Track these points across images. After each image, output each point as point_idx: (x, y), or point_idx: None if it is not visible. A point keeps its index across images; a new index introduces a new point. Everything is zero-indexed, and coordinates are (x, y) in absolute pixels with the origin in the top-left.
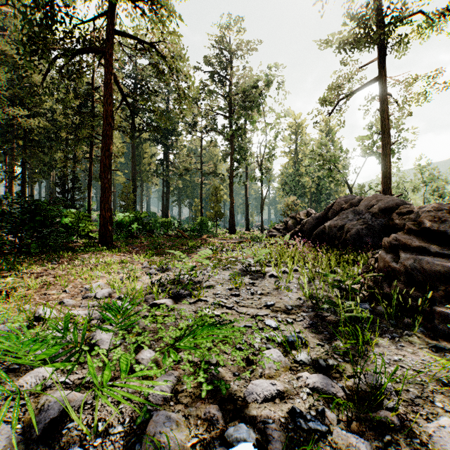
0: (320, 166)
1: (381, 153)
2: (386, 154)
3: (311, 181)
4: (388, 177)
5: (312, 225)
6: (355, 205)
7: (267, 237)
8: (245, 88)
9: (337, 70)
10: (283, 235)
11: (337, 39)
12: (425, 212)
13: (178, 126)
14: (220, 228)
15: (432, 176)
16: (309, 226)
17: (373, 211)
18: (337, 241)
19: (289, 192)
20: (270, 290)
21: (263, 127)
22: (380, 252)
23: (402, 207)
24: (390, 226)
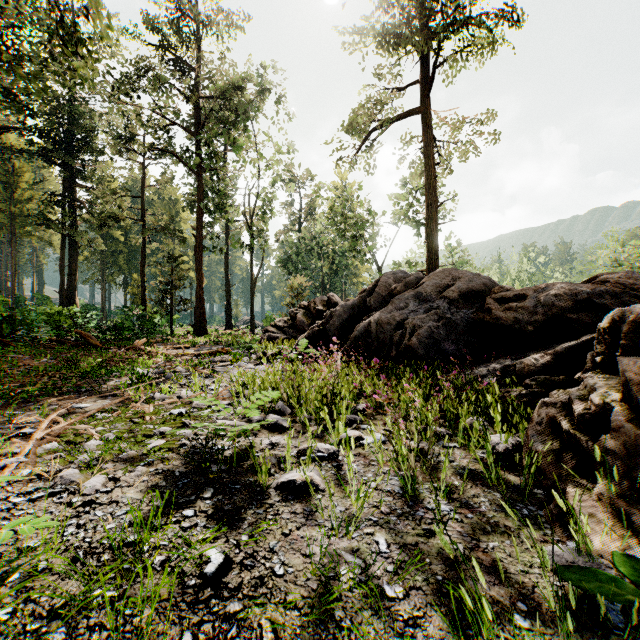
0: (341, 232)
1: (426, 217)
2: (432, 218)
3: (325, 256)
4: (435, 252)
5: (343, 320)
6: (415, 286)
7: (262, 341)
8: (223, 84)
9: (367, 85)
10: (288, 337)
11: (372, 30)
12: (549, 297)
13: (95, 136)
14: (181, 325)
15: (463, 259)
16: (337, 321)
17: (451, 295)
18: (394, 350)
19: (293, 271)
20: (298, 627)
21: (254, 159)
22: (594, 398)
23: (498, 288)
24: (484, 323)
